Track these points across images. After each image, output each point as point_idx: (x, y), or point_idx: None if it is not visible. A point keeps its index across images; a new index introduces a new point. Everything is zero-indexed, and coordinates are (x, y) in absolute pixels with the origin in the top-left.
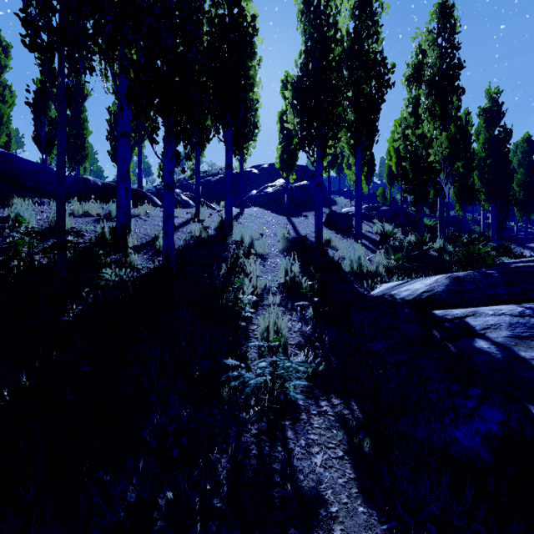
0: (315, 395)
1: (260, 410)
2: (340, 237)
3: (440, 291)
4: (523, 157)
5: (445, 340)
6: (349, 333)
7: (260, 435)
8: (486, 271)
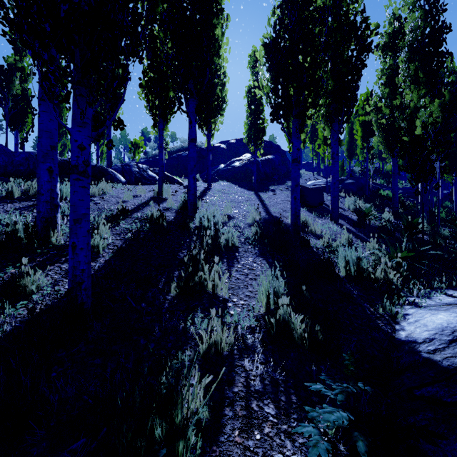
0: None
1: None
2: (313, 216)
3: None
4: None
5: None
6: None
7: None
8: None
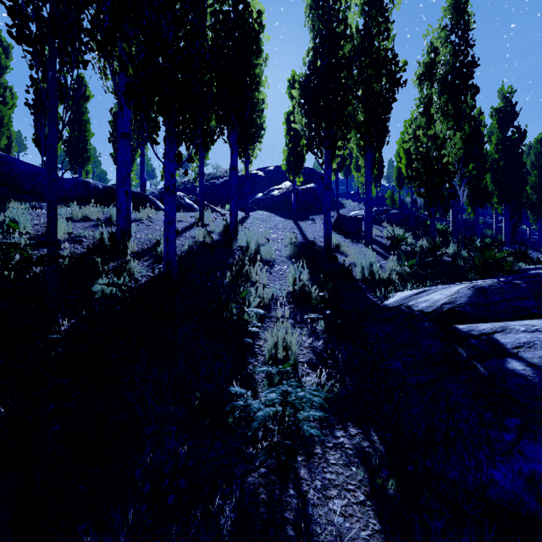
0: (330, 424)
1: (269, 448)
2: (349, 242)
3: (462, 303)
4: (537, 158)
5: (473, 359)
6: (364, 349)
7: (269, 474)
8: (511, 281)
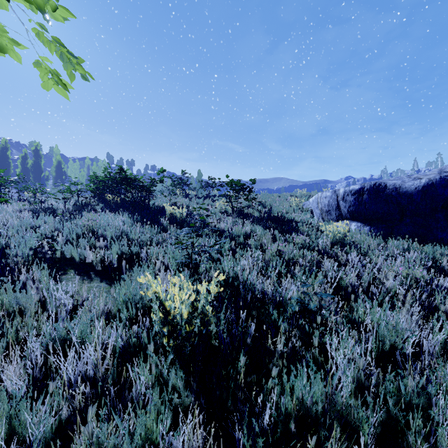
0: None
1: None
2: None
3: None
4: None
5: None
6: None
7: None
8: None
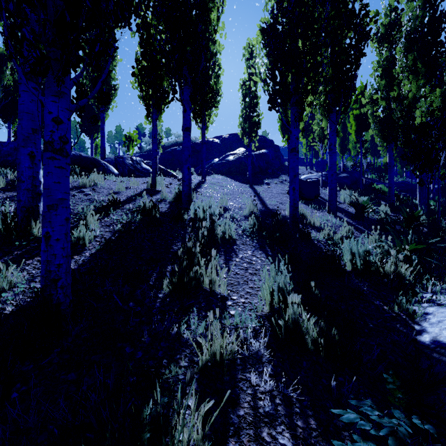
0: None
1: None
2: (310, 209)
3: None
4: None
5: None
6: None
7: None
8: None
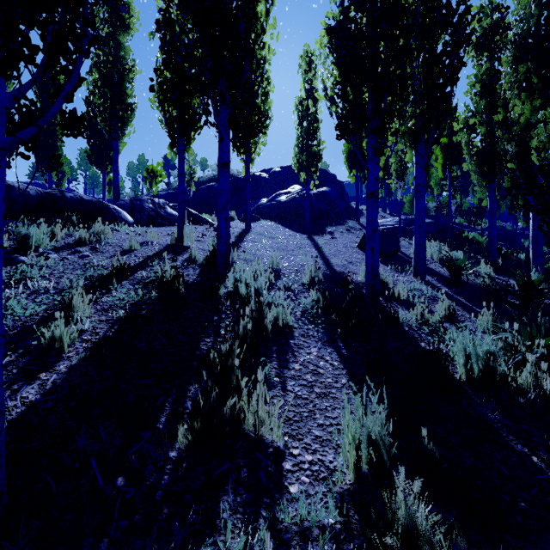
0: None
1: None
2: (390, 270)
3: None
4: None
5: None
6: None
7: None
8: None
